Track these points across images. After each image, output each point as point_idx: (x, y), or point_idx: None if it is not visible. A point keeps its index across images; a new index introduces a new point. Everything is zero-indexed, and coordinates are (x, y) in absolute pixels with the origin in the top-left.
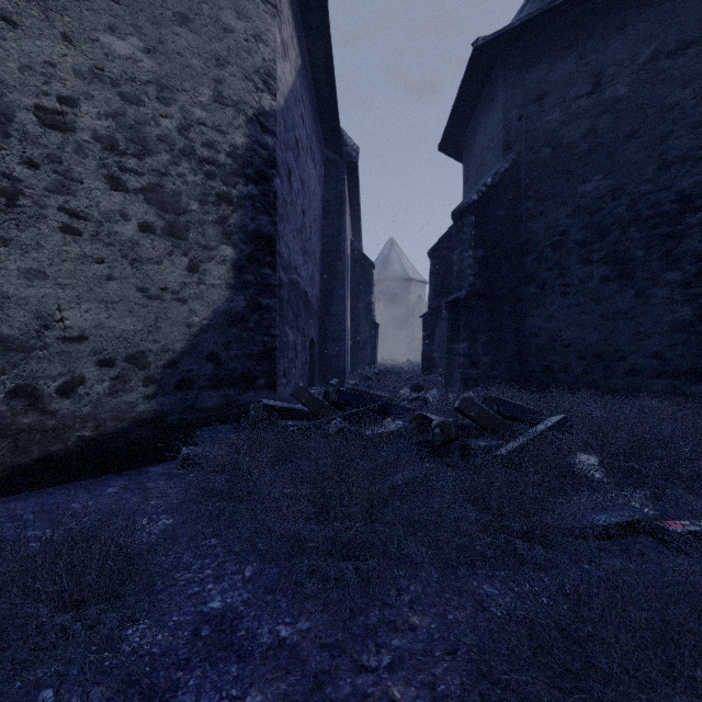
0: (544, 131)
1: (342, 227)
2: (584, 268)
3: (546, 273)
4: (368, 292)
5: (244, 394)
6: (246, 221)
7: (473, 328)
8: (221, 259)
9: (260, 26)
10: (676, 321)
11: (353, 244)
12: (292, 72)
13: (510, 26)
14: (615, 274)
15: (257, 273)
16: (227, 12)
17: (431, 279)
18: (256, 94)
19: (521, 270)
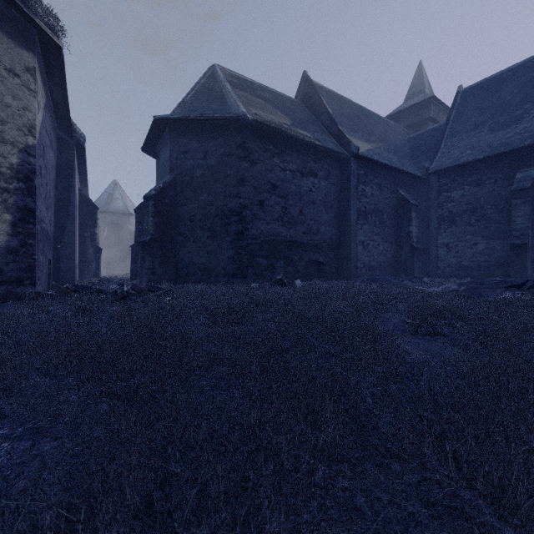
0: (187, 168)
1: (73, 185)
2: (201, 232)
3: (187, 232)
4: (93, 226)
5: (17, 288)
6: (18, 201)
7: (153, 256)
8: (3, 221)
9: (27, 103)
10: (229, 256)
11: (81, 191)
12: (42, 112)
13: (170, 118)
14: (211, 236)
15: (25, 227)
16: (7, 97)
17: (137, 225)
18: (24, 137)
19: (177, 229)
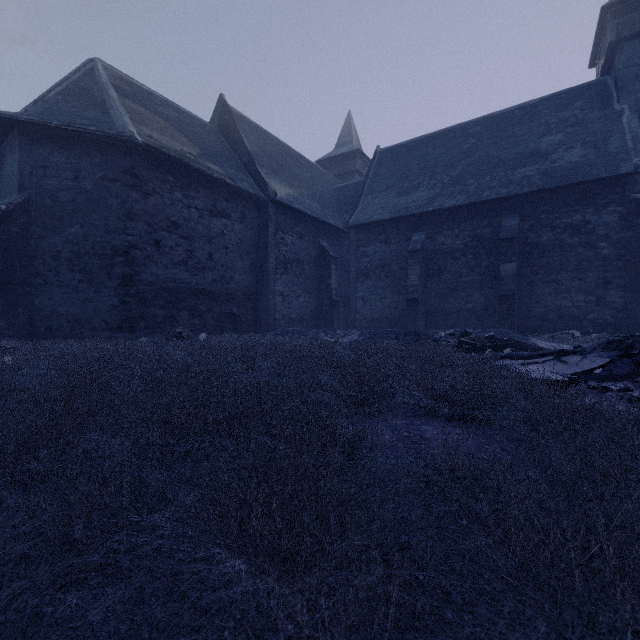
0: (47, 188)
1: None
2: (70, 273)
3: (49, 273)
4: None
5: None
6: None
7: None
8: None
9: None
10: (112, 305)
11: None
12: None
13: (19, 118)
14: (86, 279)
15: None
16: None
17: None
18: None
19: (32, 268)
